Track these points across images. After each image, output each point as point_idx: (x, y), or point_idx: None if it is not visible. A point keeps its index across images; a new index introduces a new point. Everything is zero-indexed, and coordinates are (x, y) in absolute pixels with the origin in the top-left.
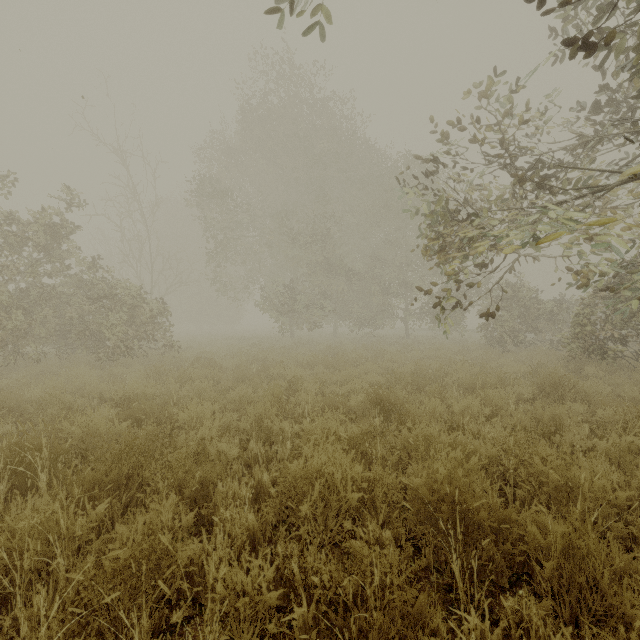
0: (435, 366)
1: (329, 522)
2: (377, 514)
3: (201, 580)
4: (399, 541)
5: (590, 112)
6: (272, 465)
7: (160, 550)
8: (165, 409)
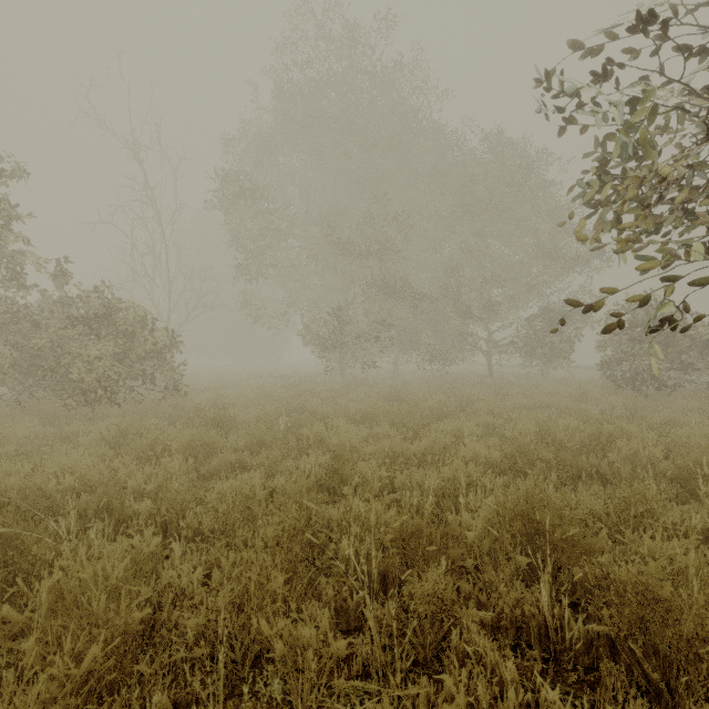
0: (566, 424)
1: None
2: None
3: None
4: None
5: None
6: None
7: None
8: (32, 554)
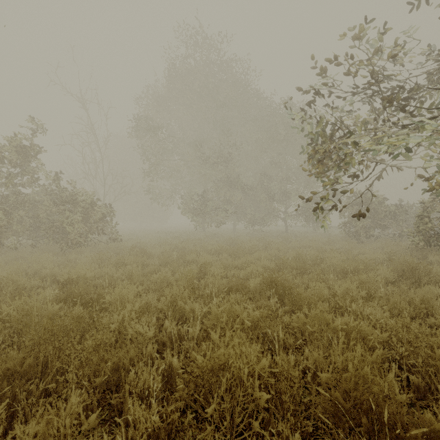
0: (311, 254)
1: (235, 415)
2: (283, 407)
3: None
4: (307, 439)
5: (439, 53)
6: (183, 344)
7: None
8: (98, 291)
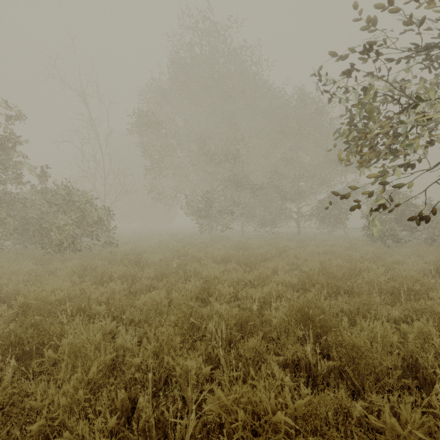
0: (337, 263)
1: None
2: None
3: None
4: None
5: None
6: None
7: None
8: (51, 330)
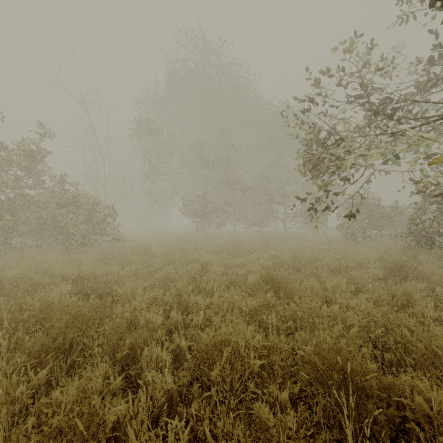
0: (308, 253)
1: (234, 382)
2: (274, 375)
3: (126, 438)
4: (293, 399)
5: (426, 65)
6: (188, 331)
7: (91, 411)
8: (108, 286)
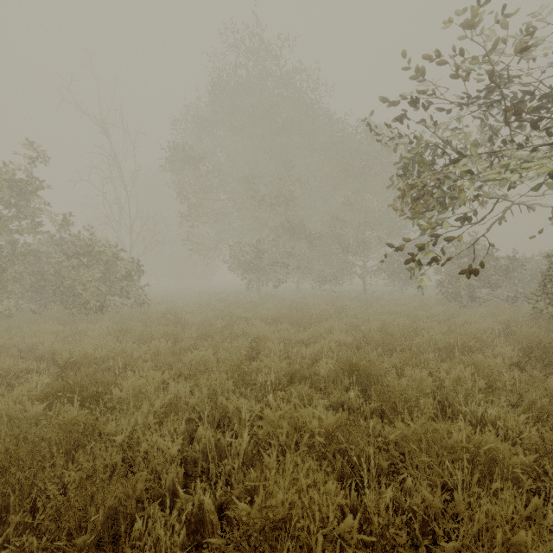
0: (400, 323)
1: None
2: None
3: None
4: None
5: None
6: (224, 464)
7: None
8: (106, 379)
